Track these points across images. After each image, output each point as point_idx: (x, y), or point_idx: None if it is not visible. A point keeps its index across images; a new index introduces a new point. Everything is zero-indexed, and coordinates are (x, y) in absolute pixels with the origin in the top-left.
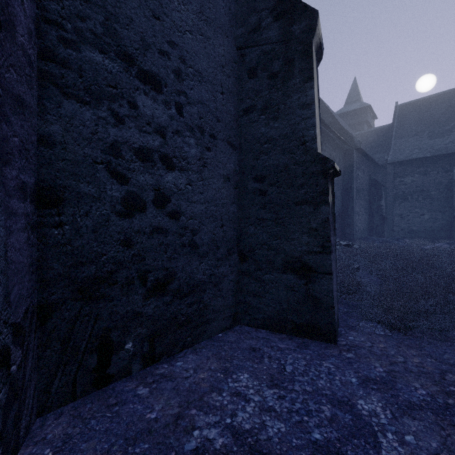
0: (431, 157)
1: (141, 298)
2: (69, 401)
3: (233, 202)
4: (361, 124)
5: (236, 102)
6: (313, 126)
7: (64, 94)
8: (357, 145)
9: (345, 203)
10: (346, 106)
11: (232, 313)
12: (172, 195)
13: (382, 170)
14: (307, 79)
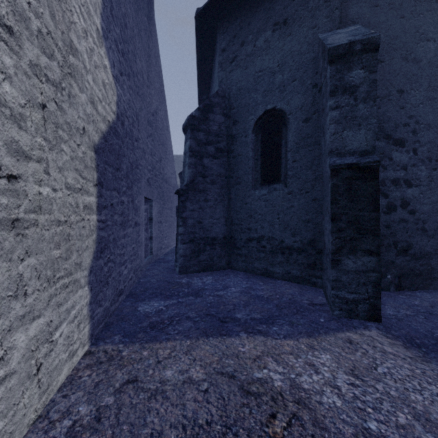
0: None
1: (394, 255)
2: None
3: None
4: None
5: None
6: None
7: None
8: None
9: None
10: None
11: None
12: (410, 201)
13: None
14: None
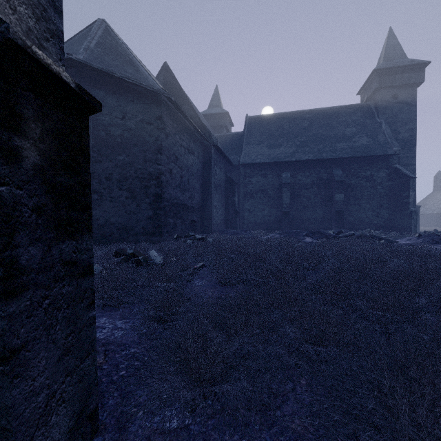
0: (269, 163)
1: None
2: None
3: None
4: (221, 127)
5: None
6: None
7: None
8: (214, 142)
9: (204, 197)
10: (210, 109)
11: None
12: None
13: (236, 170)
14: None
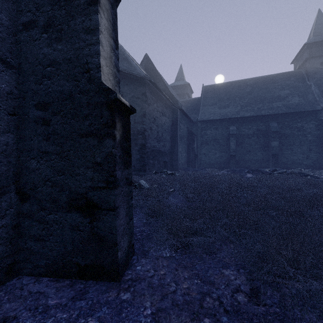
0: (219, 119)
1: None
2: None
3: (6, 131)
4: (184, 94)
5: (13, 12)
6: (97, 53)
7: None
8: (180, 106)
9: (173, 145)
10: (176, 82)
11: (5, 266)
12: None
13: (195, 125)
14: (91, 3)
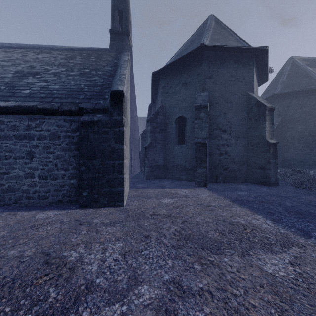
0: None
1: (222, 170)
2: (212, 183)
3: (245, 152)
4: None
5: (246, 126)
6: (265, 133)
7: (211, 139)
8: None
9: None
10: None
11: (245, 179)
12: (228, 151)
13: None
14: (263, 121)
